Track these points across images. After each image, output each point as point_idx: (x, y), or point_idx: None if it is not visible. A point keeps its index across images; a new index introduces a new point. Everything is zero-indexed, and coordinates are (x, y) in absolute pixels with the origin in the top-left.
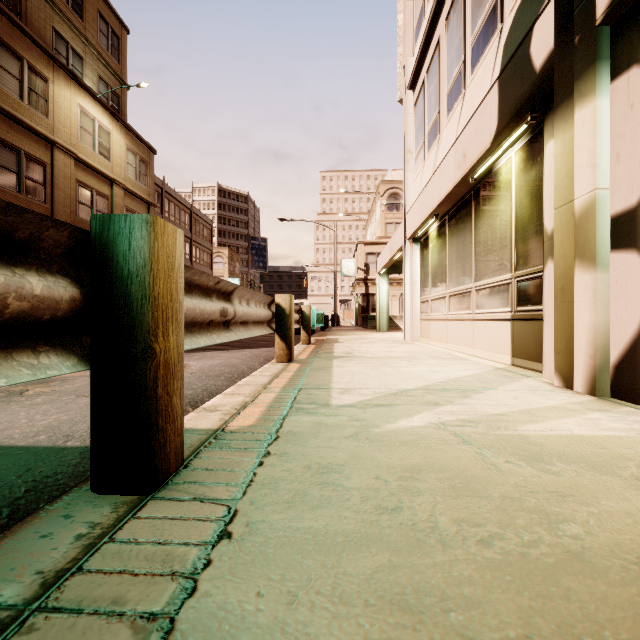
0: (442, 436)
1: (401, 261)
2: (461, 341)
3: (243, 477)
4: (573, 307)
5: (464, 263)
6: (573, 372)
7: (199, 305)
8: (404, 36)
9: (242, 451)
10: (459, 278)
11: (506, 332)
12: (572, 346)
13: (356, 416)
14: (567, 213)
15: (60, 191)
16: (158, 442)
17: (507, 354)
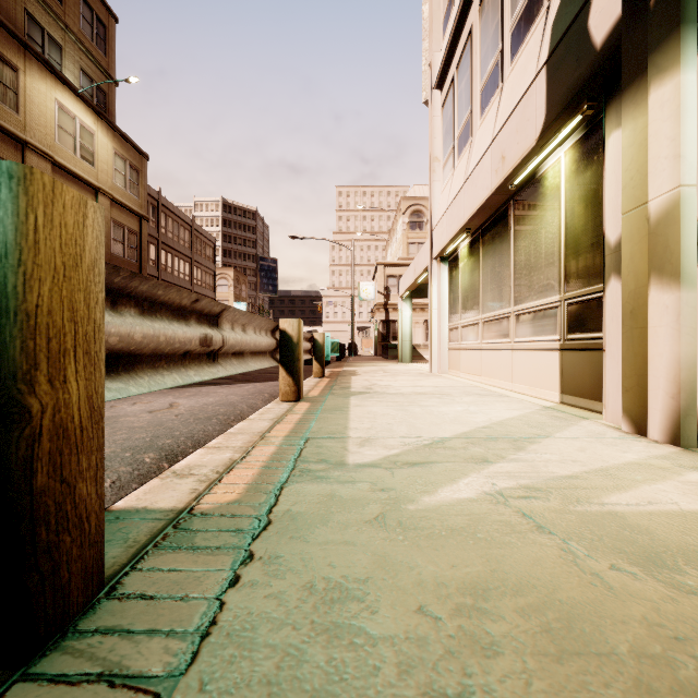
0: (505, 517)
1: (426, 284)
2: (497, 374)
3: (200, 614)
4: (647, 334)
5: (501, 284)
6: (647, 415)
7: (165, 330)
8: (430, 29)
9: (210, 553)
10: (495, 301)
11: (553, 364)
12: (646, 383)
13: (381, 482)
14: (639, 218)
15: None
16: (36, 573)
17: (555, 390)
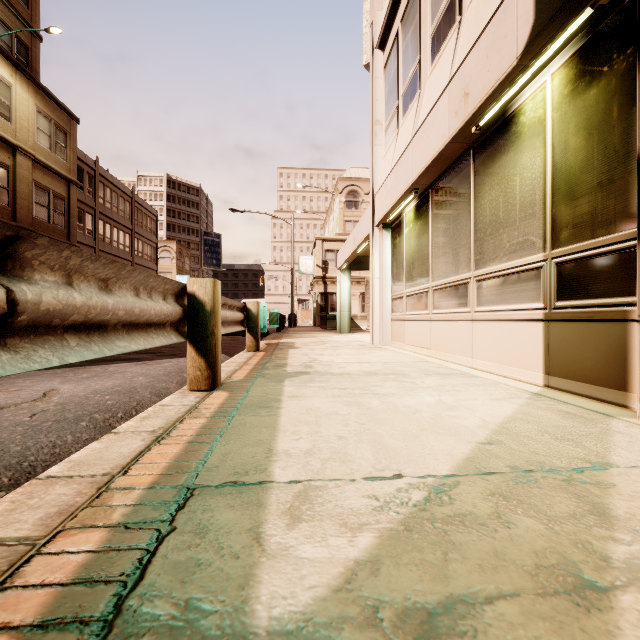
0: None
1: (363, 256)
2: (452, 347)
3: None
4: None
5: (457, 246)
6: None
7: None
8: None
9: None
10: (449, 266)
11: (534, 338)
12: None
13: None
14: None
15: None
16: None
17: (536, 370)
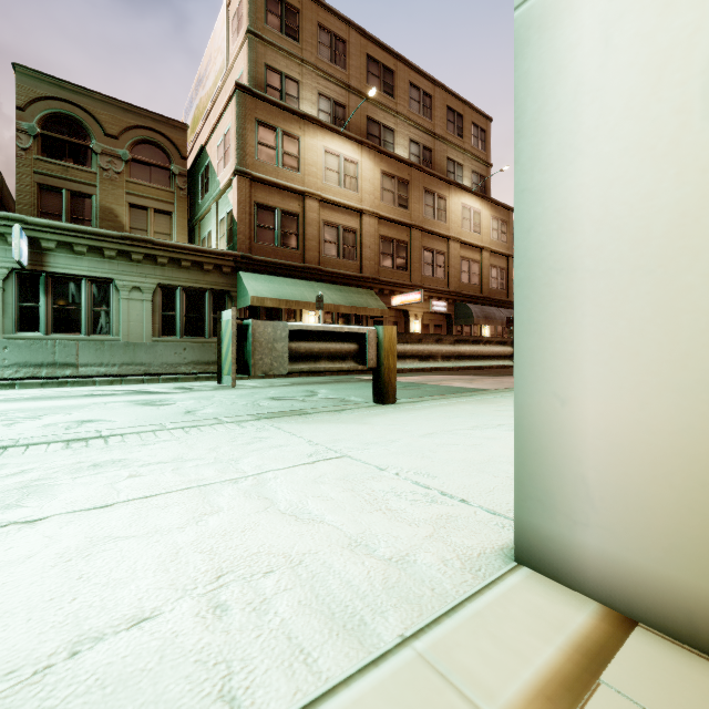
0: None
1: None
2: None
3: None
4: None
5: None
6: None
7: None
8: None
9: None
10: None
11: None
12: None
13: None
14: None
15: (452, 268)
16: None
17: None
